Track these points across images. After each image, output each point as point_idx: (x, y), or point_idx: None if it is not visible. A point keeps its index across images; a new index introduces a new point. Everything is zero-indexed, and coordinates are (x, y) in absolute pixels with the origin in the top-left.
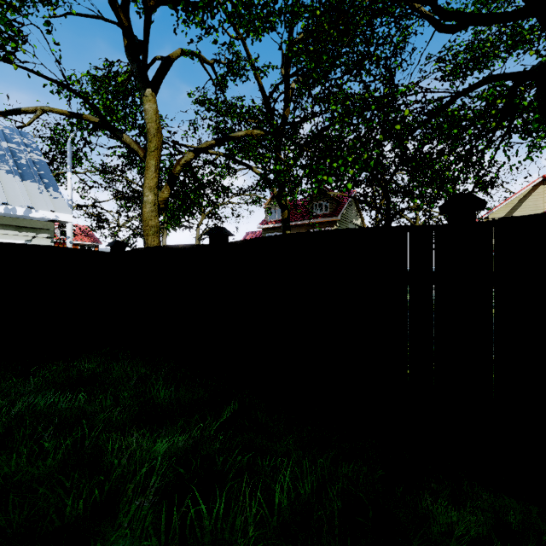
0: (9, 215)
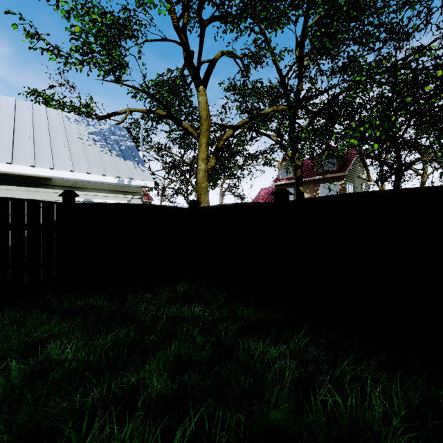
0: (119, 184)
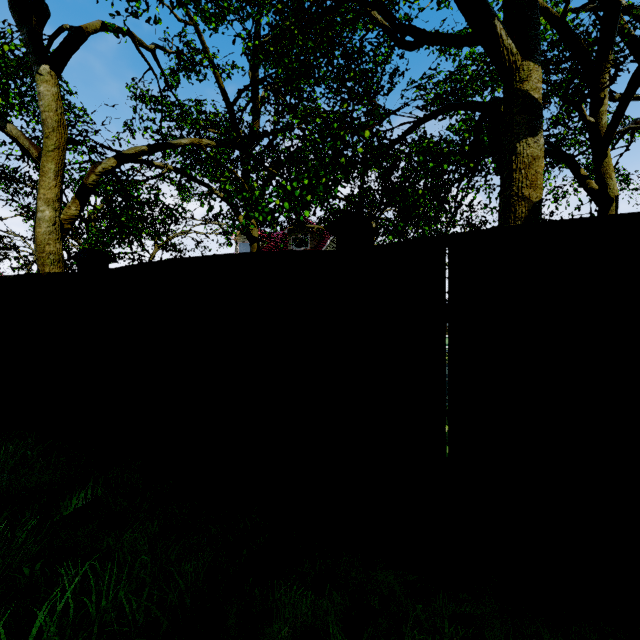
0: None
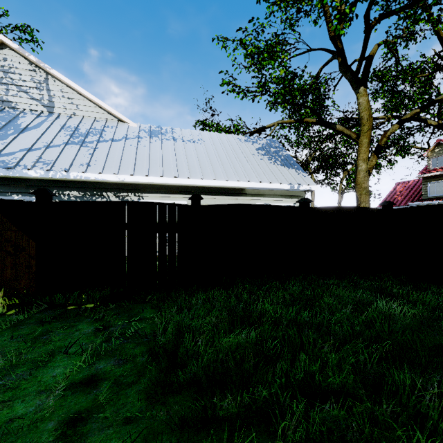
0: (289, 190)
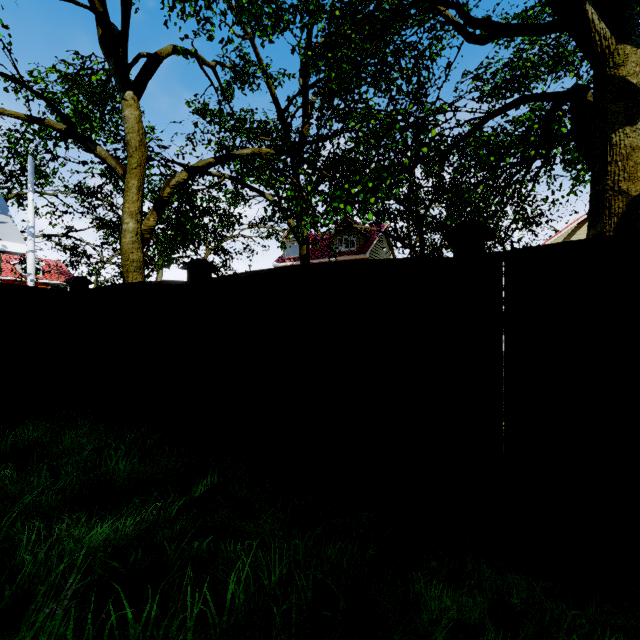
0: None
